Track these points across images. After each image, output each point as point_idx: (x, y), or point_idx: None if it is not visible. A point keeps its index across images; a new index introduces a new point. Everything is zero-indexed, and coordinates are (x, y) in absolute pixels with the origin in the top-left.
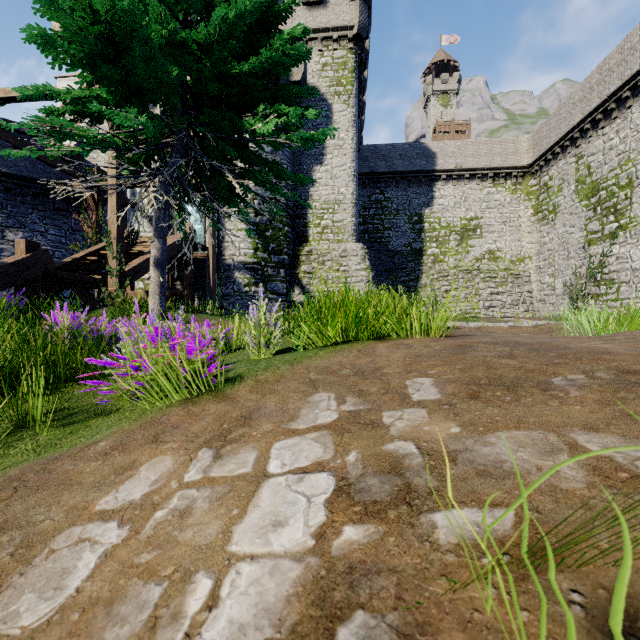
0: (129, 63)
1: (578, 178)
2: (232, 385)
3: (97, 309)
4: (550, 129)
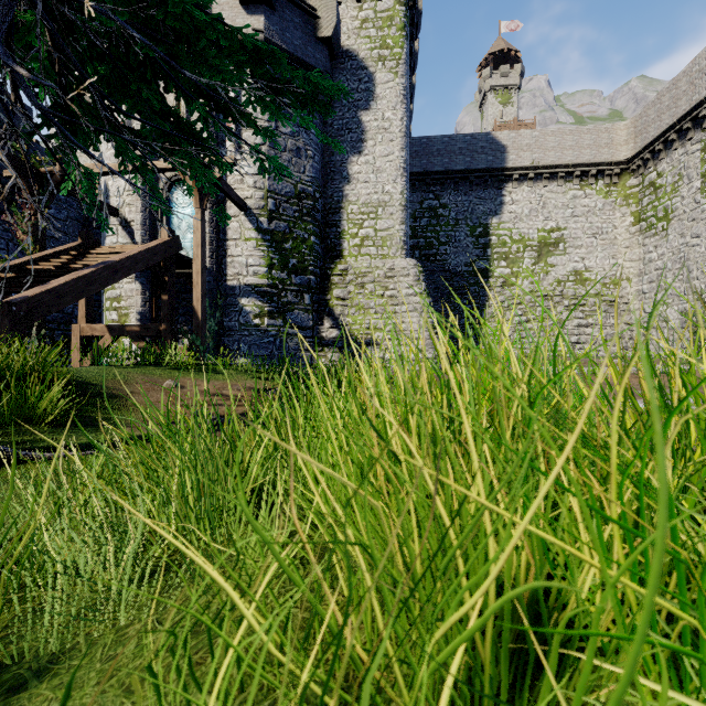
0: None
1: (705, 171)
2: None
3: None
4: (661, 109)
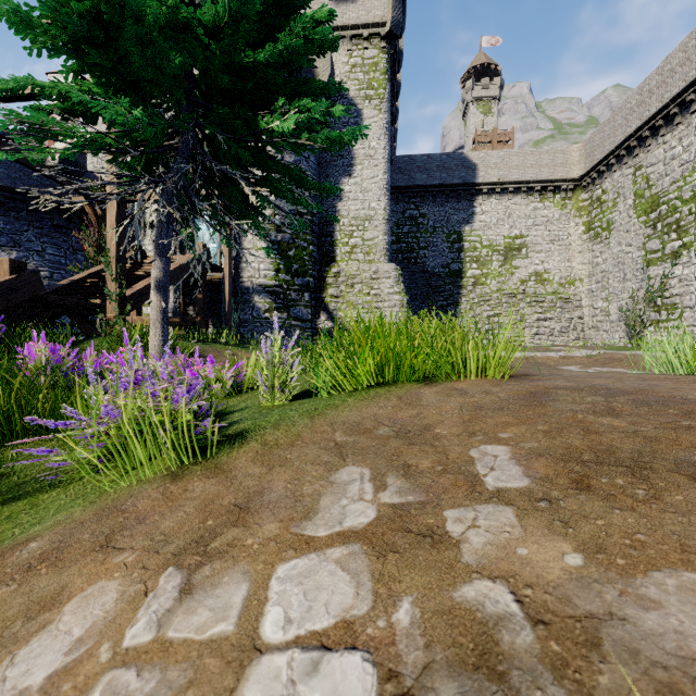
0: (121, 47)
1: (635, 191)
2: (230, 450)
3: (91, 339)
4: (604, 137)
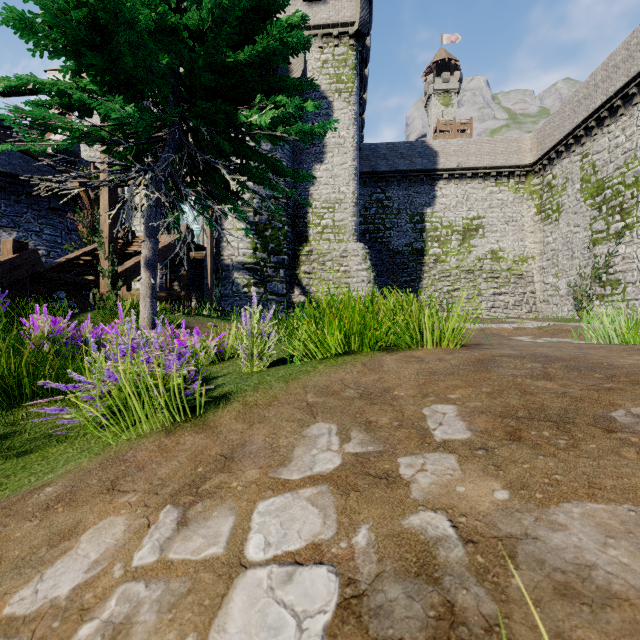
0: (115, 50)
1: (583, 177)
2: (215, 409)
3: (86, 312)
4: (554, 127)
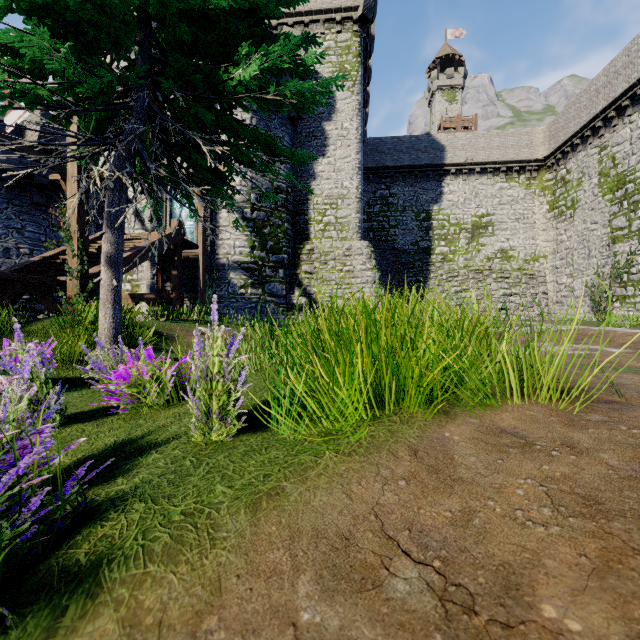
0: None
1: (601, 170)
2: None
3: (42, 320)
4: (569, 119)
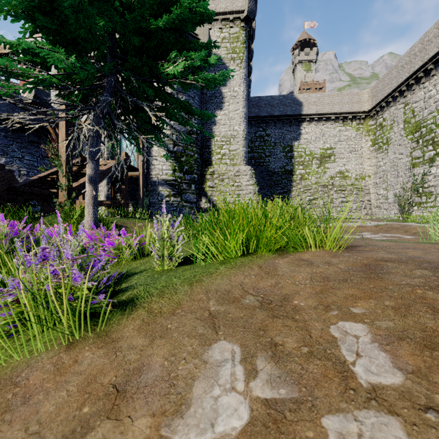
0: (62, 14)
1: (405, 119)
2: (121, 317)
3: (47, 216)
4: (384, 84)
